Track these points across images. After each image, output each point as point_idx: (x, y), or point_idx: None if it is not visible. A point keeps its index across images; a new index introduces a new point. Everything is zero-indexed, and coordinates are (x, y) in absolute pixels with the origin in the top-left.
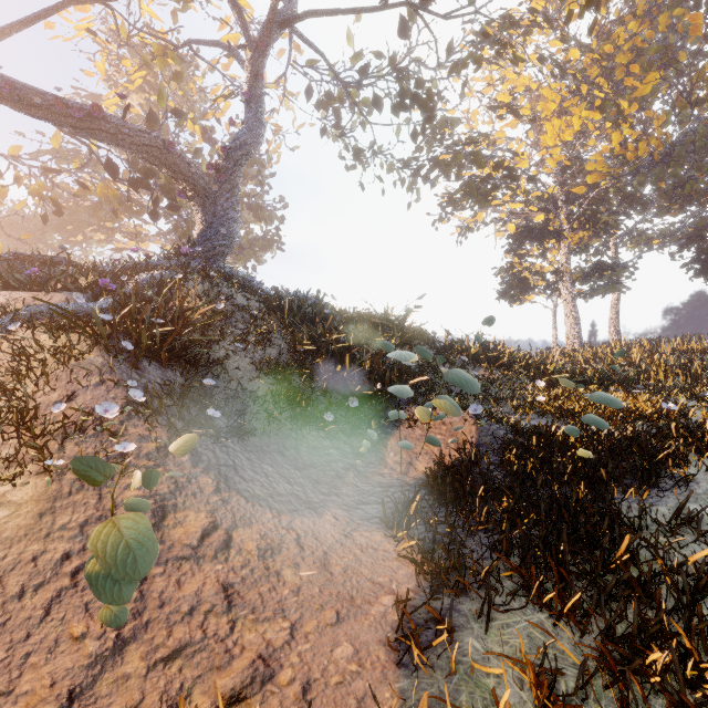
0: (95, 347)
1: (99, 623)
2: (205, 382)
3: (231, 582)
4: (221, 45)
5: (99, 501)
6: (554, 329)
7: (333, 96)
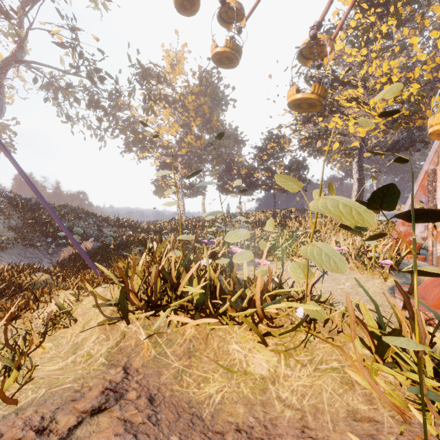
0: None
1: None
2: None
3: None
4: None
5: None
6: (177, 210)
7: (52, 84)
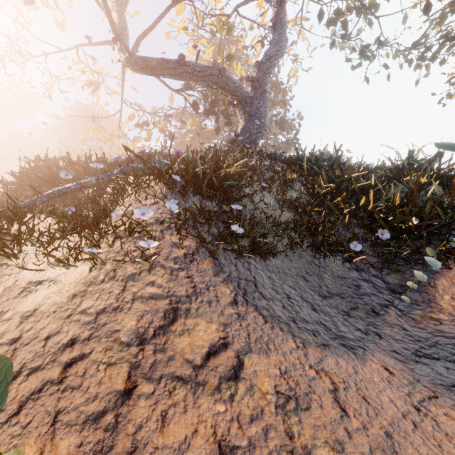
0: (159, 183)
1: (55, 449)
2: (233, 207)
3: (232, 443)
4: None
5: (121, 292)
6: None
7: (341, 12)
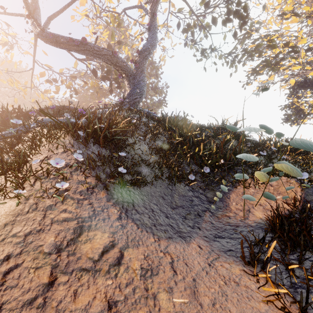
0: (68, 135)
1: None
2: (120, 154)
3: (116, 299)
4: (138, 6)
5: (42, 218)
6: None
7: (190, 25)
